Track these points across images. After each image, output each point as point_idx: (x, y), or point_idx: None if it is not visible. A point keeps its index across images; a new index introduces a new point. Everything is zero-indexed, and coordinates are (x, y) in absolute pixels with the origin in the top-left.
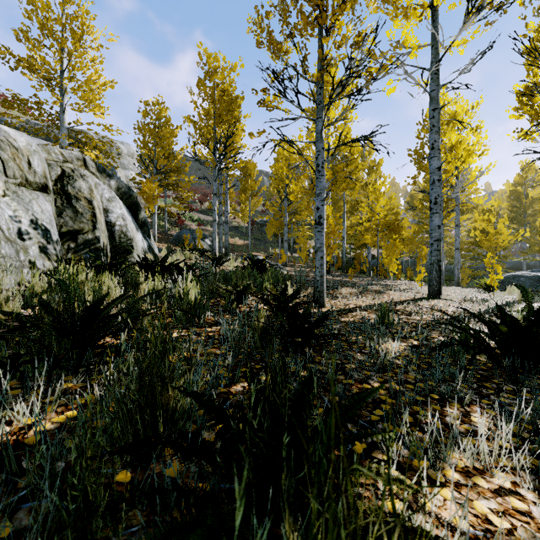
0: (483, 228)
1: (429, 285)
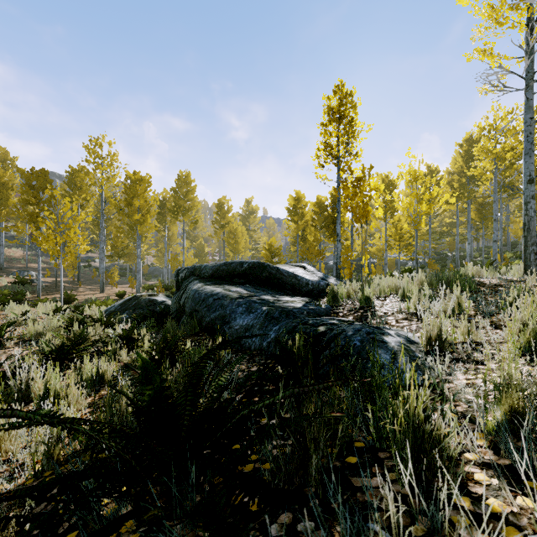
0: (196, 253)
1: (100, 288)
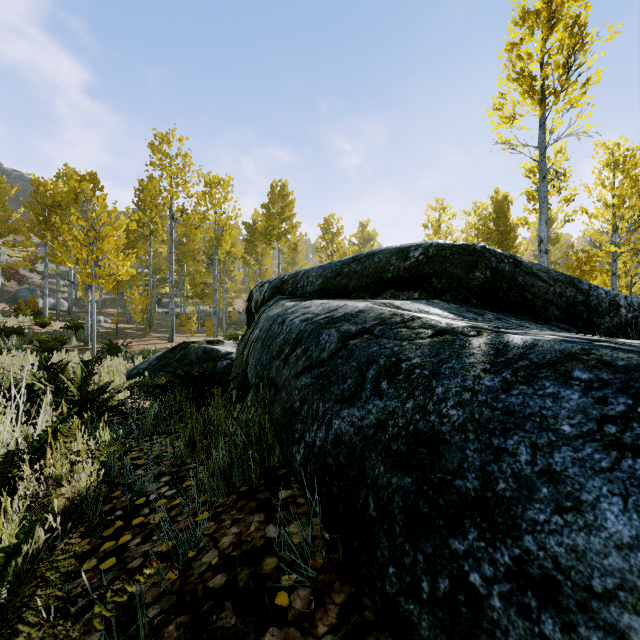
0: None
1: (169, 337)
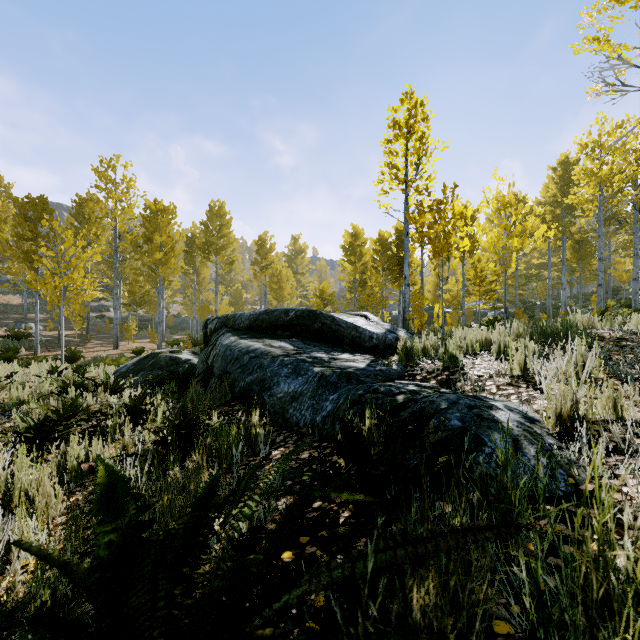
0: (231, 301)
1: (114, 344)
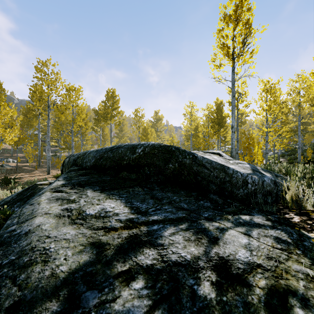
0: None
1: (47, 171)
